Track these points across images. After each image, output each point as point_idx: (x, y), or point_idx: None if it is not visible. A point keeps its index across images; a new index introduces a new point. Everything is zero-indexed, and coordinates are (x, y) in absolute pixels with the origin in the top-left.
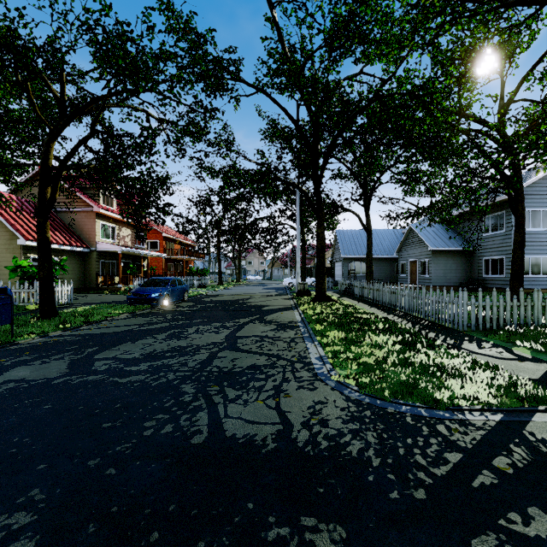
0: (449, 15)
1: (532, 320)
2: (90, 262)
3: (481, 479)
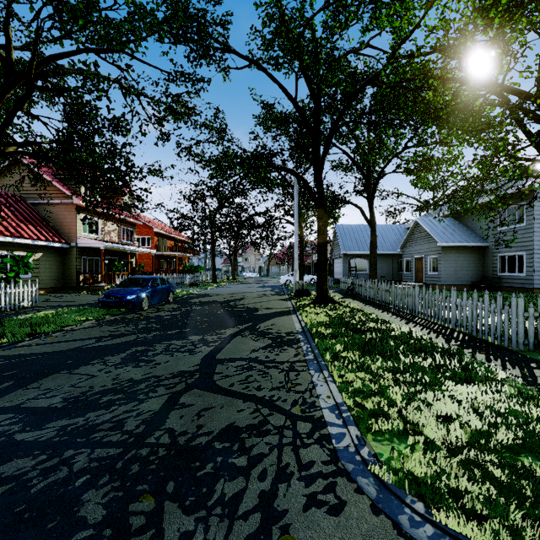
0: None
1: None
2: (70, 259)
3: None
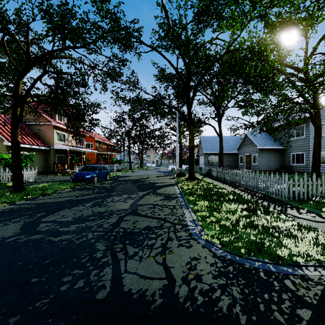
0: None
1: None
2: (50, 156)
3: None
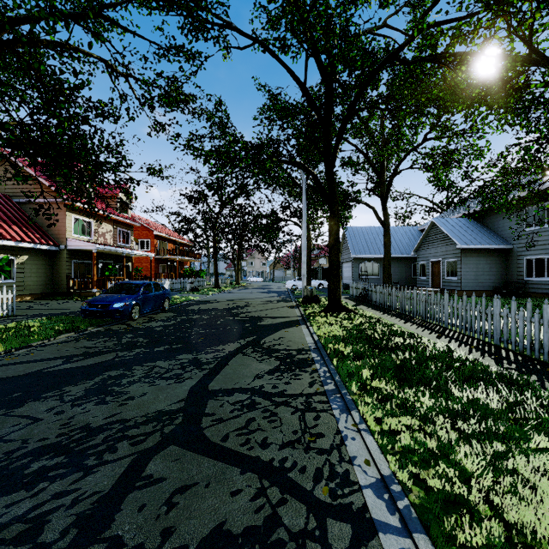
0: None
1: None
2: (59, 263)
3: None
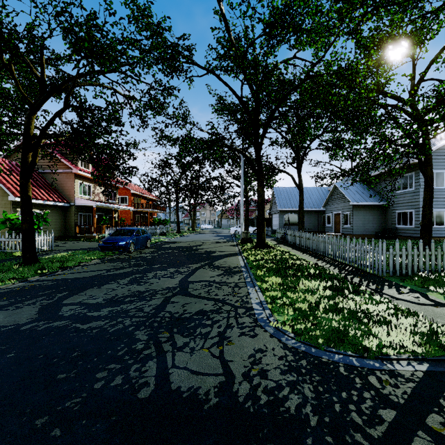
0: (370, 7)
1: (441, 266)
2: (69, 215)
3: (418, 442)
